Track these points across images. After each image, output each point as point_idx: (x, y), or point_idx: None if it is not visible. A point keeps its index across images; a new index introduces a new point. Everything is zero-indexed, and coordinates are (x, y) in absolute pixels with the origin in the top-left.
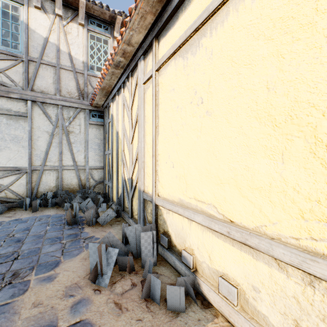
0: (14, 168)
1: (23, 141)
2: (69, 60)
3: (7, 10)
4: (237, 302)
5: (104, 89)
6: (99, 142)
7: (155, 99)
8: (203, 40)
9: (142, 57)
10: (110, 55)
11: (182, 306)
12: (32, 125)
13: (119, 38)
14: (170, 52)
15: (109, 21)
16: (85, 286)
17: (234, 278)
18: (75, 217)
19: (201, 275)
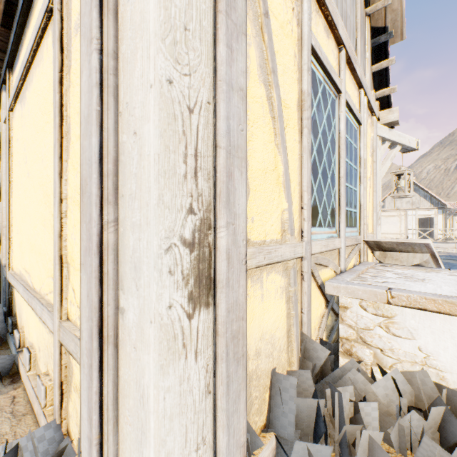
0: None
1: None
2: None
3: None
4: (30, 367)
5: None
6: None
7: (8, 146)
8: (27, 92)
9: (3, 87)
10: None
11: None
12: None
13: None
14: (13, 93)
15: None
16: None
17: (35, 345)
18: None
19: None
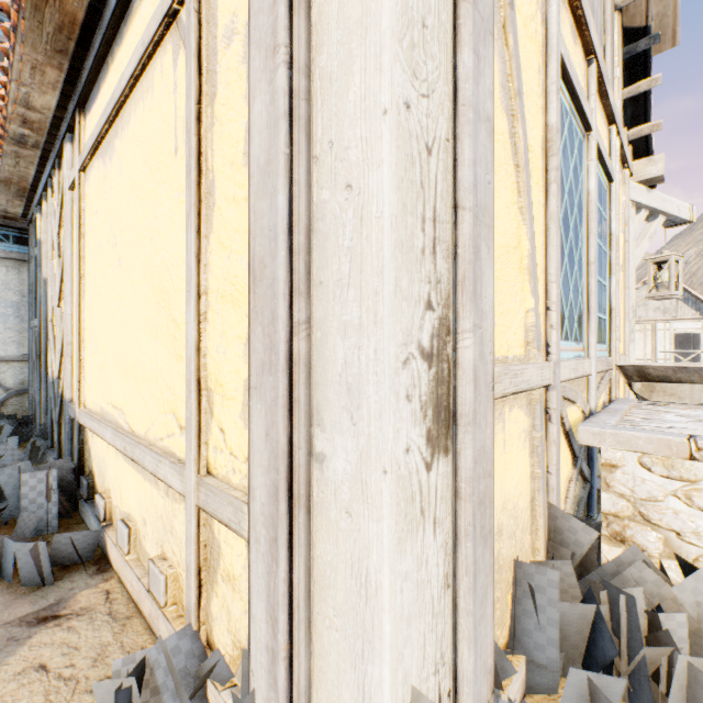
0: None
1: None
2: None
3: None
4: (129, 548)
5: (10, 182)
6: (17, 300)
7: (78, 224)
8: (117, 141)
9: (67, 137)
10: None
11: (47, 575)
12: None
13: (4, 91)
14: (90, 145)
15: None
16: None
17: (135, 516)
18: None
19: (116, 528)
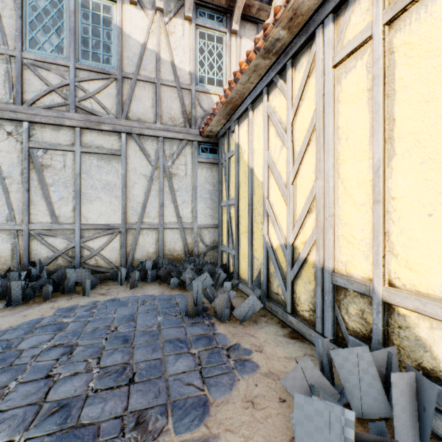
0: (105, 227)
1: (116, 189)
2: (171, 71)
3: (98, 13)
4: None
5: (230, 102)
6: (211, 189)
7: (382, 83)
8: None
9: (330, 18)
10: (225, 60)
11: None
12: (127, 167)
13: None
14: None
15: (225, 8)
16: None
17: None
18: (196, 305)
19: None
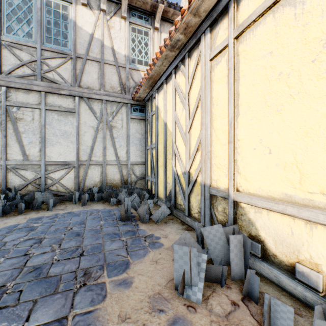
0: (63, 163)
1: (71, 136)
2: (112, 54)
3: (58, 10)
4: None
5: (151, 78)
6: (140, 137)
7: (233, 73)
8: None
9: (208, 30)
10: (150, 47)
11: None
12: (80, 121)
13: (184, 8)
14: (266, 5)
15: (150, 12)
16: (172, 298)
17: None
18: (127, 213)
19: None
